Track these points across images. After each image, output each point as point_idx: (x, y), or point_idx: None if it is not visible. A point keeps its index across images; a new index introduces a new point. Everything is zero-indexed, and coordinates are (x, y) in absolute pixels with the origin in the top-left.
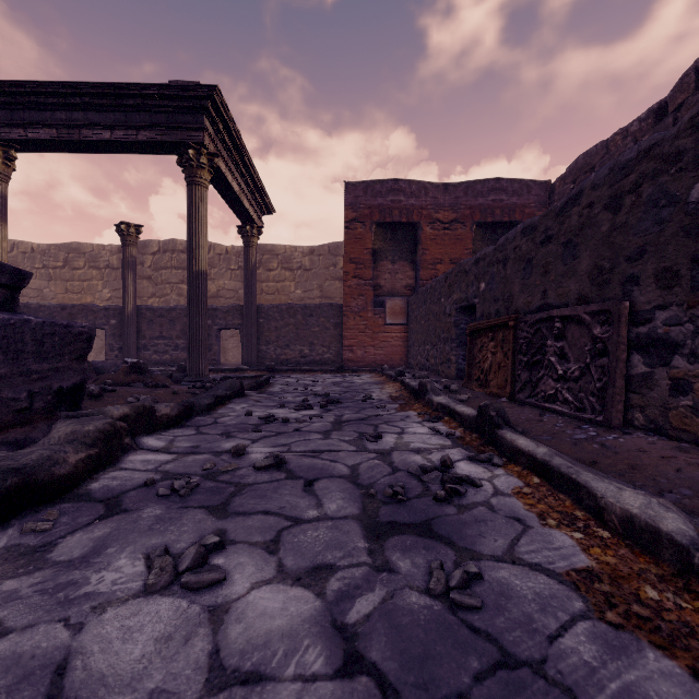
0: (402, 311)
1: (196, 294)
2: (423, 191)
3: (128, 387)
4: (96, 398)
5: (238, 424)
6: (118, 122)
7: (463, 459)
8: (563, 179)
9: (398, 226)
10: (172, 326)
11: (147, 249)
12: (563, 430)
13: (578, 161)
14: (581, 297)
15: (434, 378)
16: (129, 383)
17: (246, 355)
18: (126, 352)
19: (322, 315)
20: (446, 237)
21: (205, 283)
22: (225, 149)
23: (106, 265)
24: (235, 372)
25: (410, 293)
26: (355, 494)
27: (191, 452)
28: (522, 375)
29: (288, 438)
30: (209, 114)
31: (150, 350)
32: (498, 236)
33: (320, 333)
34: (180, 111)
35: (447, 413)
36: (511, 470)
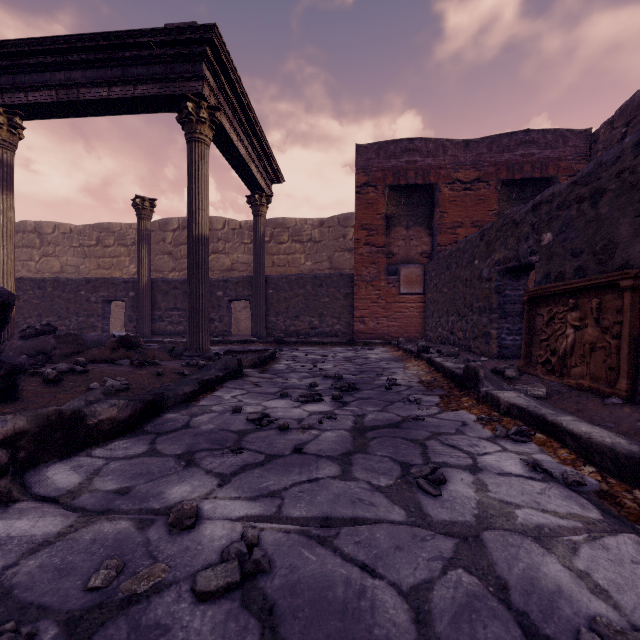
0: (418, 280)
1: (195, 261)
2: (441, 150)
3: (110, 365)
4: (53, 383)
5: (215, 431)
6: (115, 78)
7: None
8: (610, 124)
9: (413, 189)
10: (185, 297)
11: (168, 226)
12: None
13: (634, 98)
14: None
15: (466, 355)
16: (115, 360)
17: (255, 326)
18: (141, 323)
19: (332, 285)
20: (466, 198)
21: (206, 249)
22: (229, 106)
23: (132, 243)
24: (243, 344)
25: (425, 260)
26: None
27: (106, 509)
28: None
29: (282, 474)
30: (208, 61)
31: (165, 321)
32: (527, 195)
33: (330, 304)
34: (178, 61)
35: (536, 425)
36: None
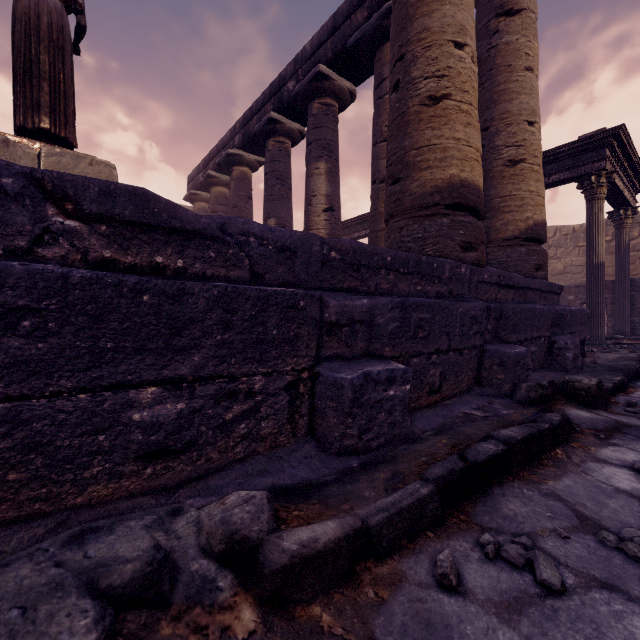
0: None
1: (595, 280)
2: None
3: None
4: None
5: None
6: None
7: None
8: None
9: None
10: None
11: None
12: None
13: None
14: None
15: None
16: None
17: (617, 326)
18: None
19: None
20: None
21: (603, 271)
22: (615, 160)
23: None
24: (608, 340)
25: None
26: None
27: None
28: None
29: None
30: (609, 145)
31: None
32: None
33: None
34: (584, 153)
35: None
36: None
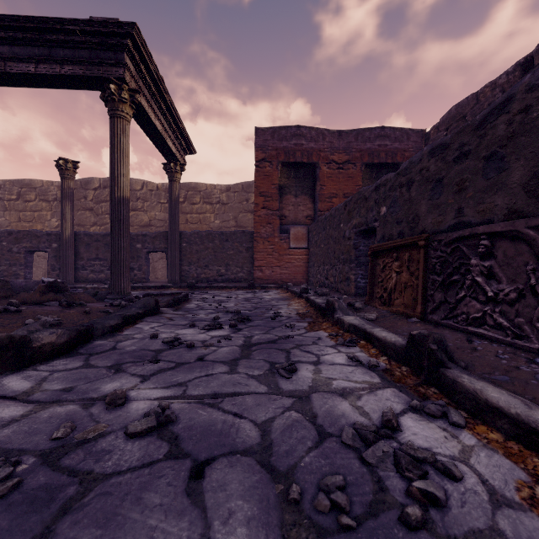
0: (303, 237)
1: (117, 218)
2: (321, 136)
3: (41, 306)
4: None
5: (137, 350)
6: (42, 57)
7: (406, 410)
8: (437, 128)
9: (300, 166)
10: (106, 249)
11: (90, 185)
12: (515, 366)
13: (451, 111)
14: (512, 212)
15: (334, 295)
16: (44, 302)
17: (170, 274)
18: (64, 271)
19: (236, 240)
20: (340, 175)
21: (127, 208)
22: (147, 89)
23: (54, 199)
24: (160, 289)
25: (310, 222)
26: (268, 500)
27: (56, 400)
28: (436, 295)
29: (187, 373)
30: (129, 52)
31: (87, 269)
32: (383, 175)
33: (234, 256)
34: (102, 48)
35: (362, 336)
36: (485, 437)
